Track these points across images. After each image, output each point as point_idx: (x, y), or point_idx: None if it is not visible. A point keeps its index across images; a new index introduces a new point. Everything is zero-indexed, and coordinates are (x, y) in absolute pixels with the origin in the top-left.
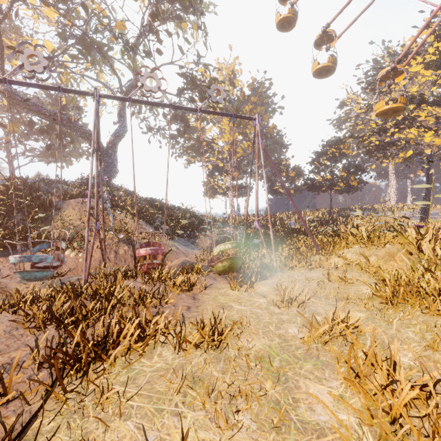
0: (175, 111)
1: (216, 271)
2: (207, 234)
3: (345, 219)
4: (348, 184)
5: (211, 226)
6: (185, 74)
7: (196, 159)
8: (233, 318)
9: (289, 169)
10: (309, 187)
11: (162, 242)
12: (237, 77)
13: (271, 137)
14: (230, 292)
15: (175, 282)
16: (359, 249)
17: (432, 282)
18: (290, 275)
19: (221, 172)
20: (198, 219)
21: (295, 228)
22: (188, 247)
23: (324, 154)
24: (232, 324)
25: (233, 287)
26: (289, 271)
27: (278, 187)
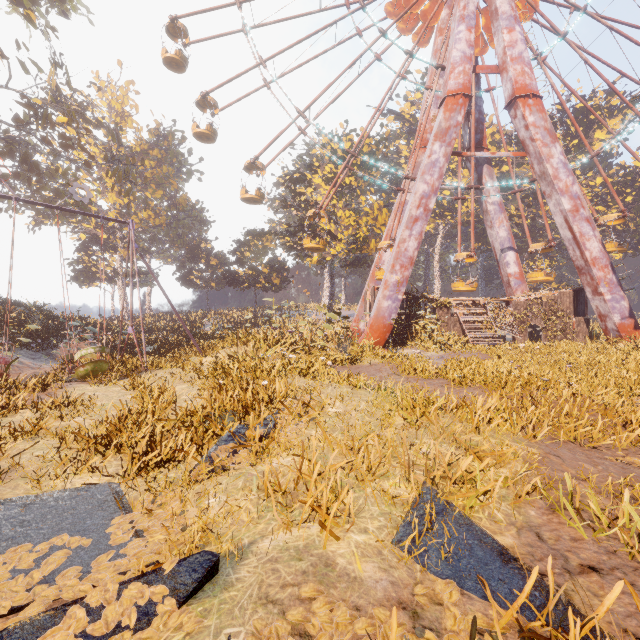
0: (9, 144)
1: (77, 376)
2: (68, 341)
3: (266, 320)
4: (272, 281)
5: (81, 331)
6: (33, 105)
7: (55, 222)
8: (86, 398)
9: (210, 256)
10: (229, 282)
11: (2, 351)
12: (130, 115)
13: (183, 210)
14: (89, 388)
15: (26, 385)
16: (230, 348)
17: (227, 362)
18: (157, 373)
19: (104, 247)
20: (57, 321)
21: (201, 332)
22: (39, 361)
23: (246, 245)
24: (84, 400)
25: (93, 384)
26: (159, 371)
27: (194, 278)
